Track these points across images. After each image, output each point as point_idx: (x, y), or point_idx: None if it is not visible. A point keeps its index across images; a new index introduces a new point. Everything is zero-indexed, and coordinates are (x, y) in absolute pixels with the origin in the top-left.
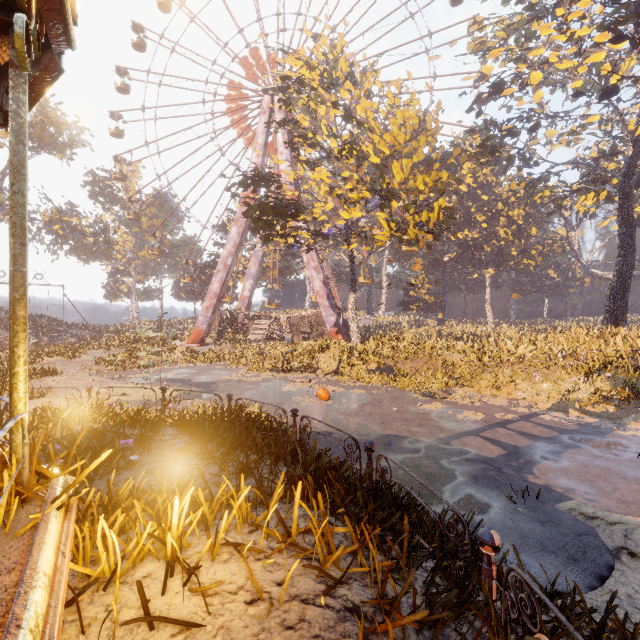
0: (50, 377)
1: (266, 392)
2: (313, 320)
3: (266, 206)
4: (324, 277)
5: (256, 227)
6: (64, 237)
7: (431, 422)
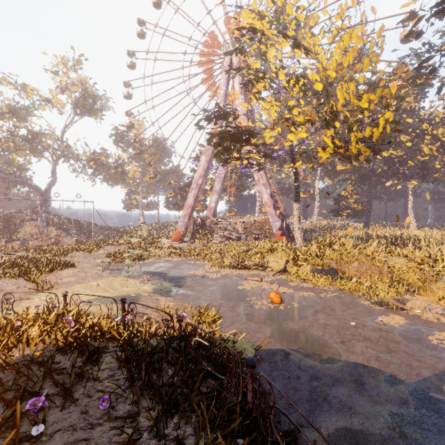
0: (68, 269)
1: (224, 290)
2: (262, 225)
3: (225, 134)
4: (271, 191)
5: (217, 152)
6: (98, 170)
7: (400, 346)
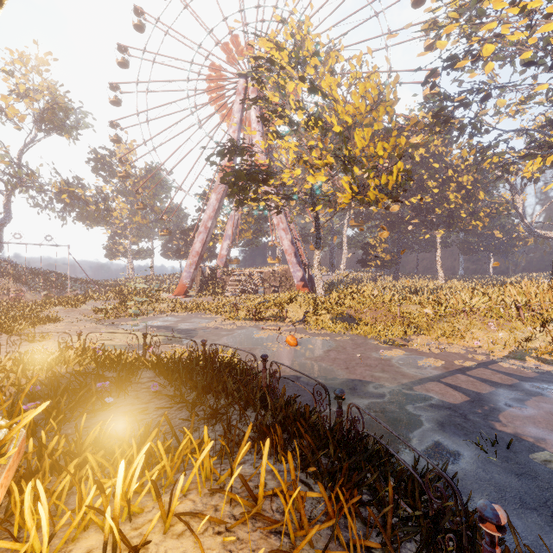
0: (53, 323)
1: (240, 338)
2: (282, 275)
3: (240, 172)
4: (292, 237)
5: (232, 192)
6: (71, 205)
7: (393, 368)
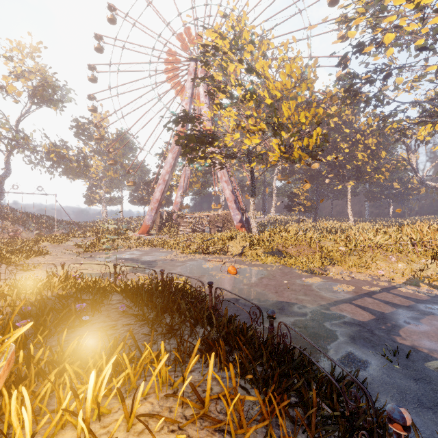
0: (43, 256)
1: (191, 268)
2: (224, 218)
3: (191, 136)
4: (232, 188)
5: (184, 152)
6: (58, 163)
7: (313, 292)
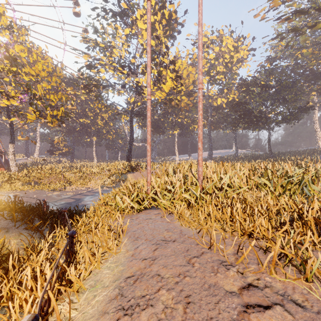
0: None
1: None
2: None
3: None
4: None
5: None
6: None
7: (51, 198)
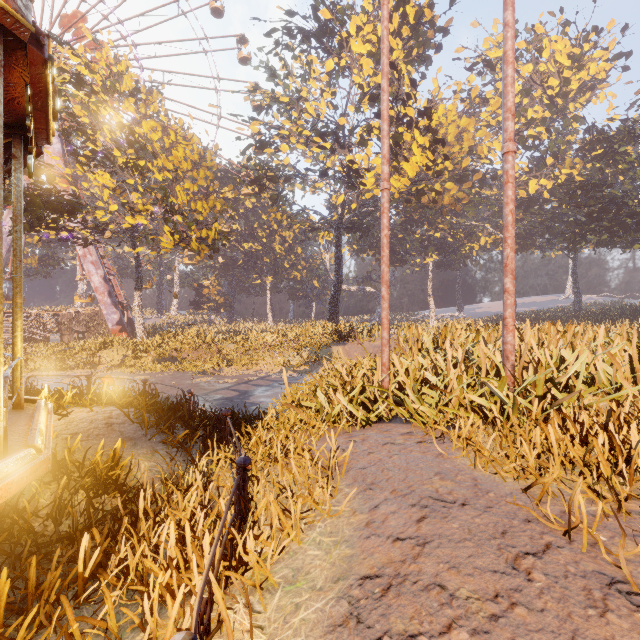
0: None
1: (40, 387)
2: (91, 318)
3: (35, 197)
4: (105, 273)
5: None
6: None
7: (199, 387)
